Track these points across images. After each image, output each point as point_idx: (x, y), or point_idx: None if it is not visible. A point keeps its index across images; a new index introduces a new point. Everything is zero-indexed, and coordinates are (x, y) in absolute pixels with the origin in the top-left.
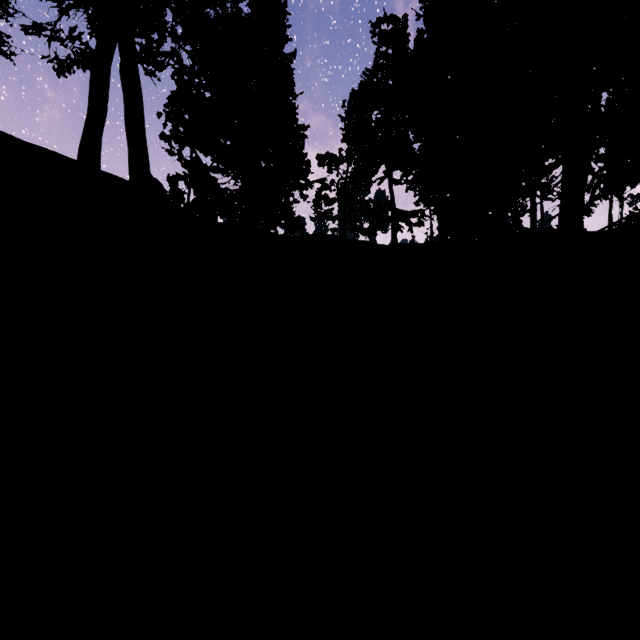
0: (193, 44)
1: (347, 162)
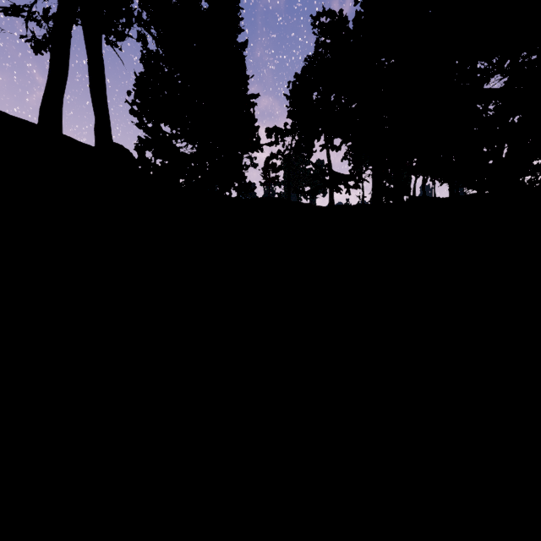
0: (152, 16)
1: (291, 135)
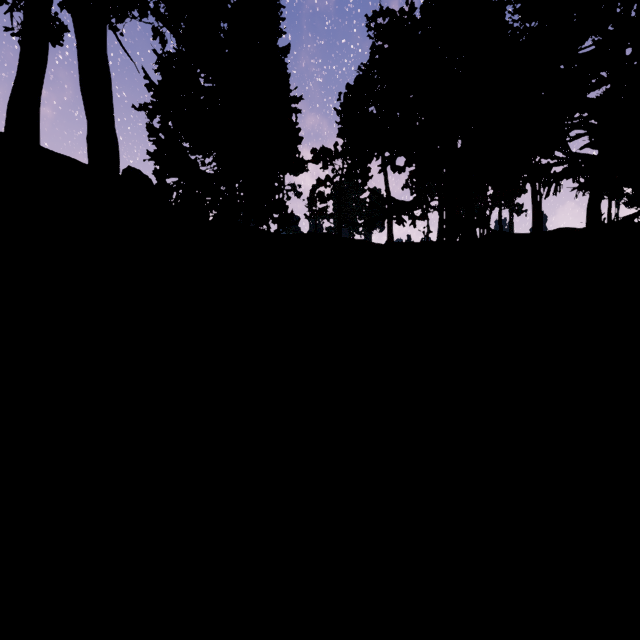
0: None
1: (343, 157)
